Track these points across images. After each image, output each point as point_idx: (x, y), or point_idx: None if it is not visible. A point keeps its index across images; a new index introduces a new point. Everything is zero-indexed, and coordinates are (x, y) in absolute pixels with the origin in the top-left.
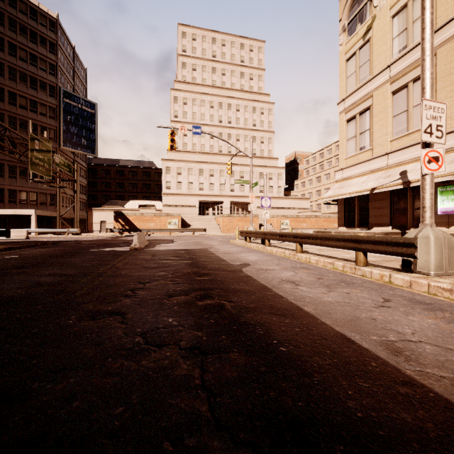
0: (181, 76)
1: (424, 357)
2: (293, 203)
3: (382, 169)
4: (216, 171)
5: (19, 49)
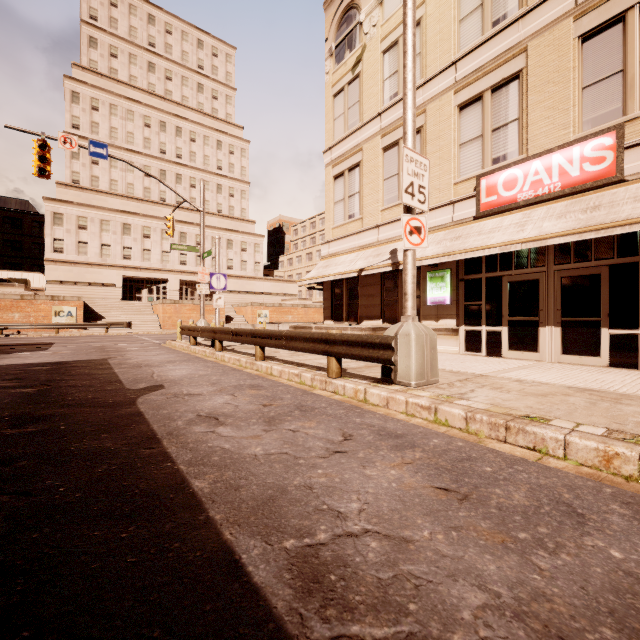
0: (87, 59)
1: (359, 582)
2: (276, 287)
3: (373, 246)
4: (155, 230)
5: None
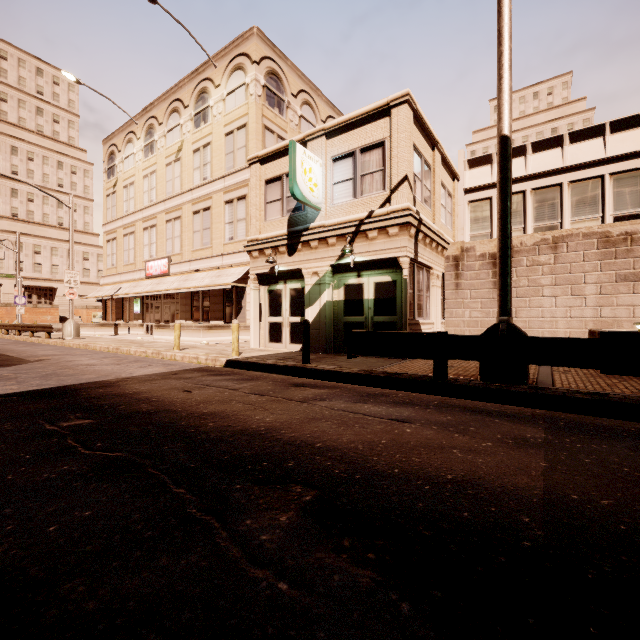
0: None
1: None
2: None
3: (118, 283)
4: None
5: None
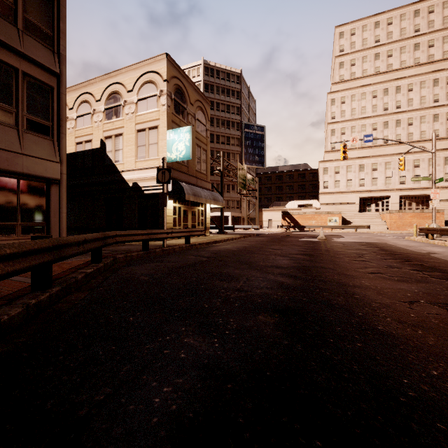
0: (338, 76)
1: None
2: None
3: None
4: (380, 164)
5: (221, 105)
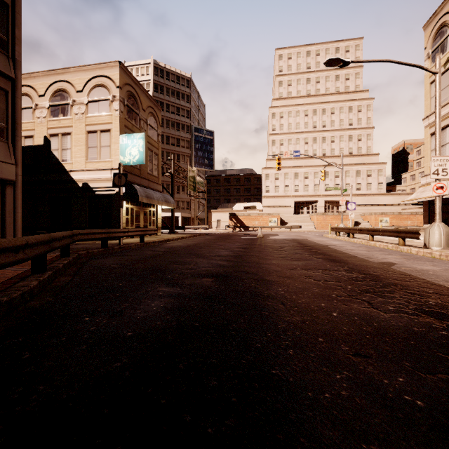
0: (278, 93)
1: (374, 258)
2: (397, 200)
3: None
4: (310, 173)
5: (171, 106)
